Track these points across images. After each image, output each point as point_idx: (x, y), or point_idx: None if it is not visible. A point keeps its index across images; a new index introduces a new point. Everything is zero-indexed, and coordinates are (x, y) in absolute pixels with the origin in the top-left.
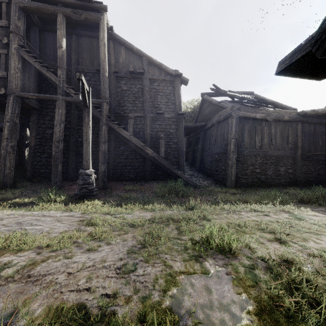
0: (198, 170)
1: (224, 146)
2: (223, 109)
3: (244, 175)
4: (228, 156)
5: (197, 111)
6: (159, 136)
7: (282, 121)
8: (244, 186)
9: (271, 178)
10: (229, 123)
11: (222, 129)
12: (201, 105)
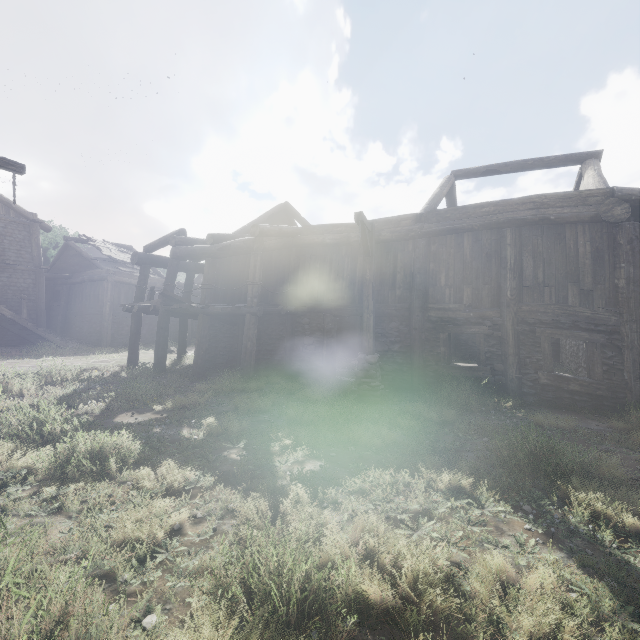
0: (62, 334)
1: (99, 307)
2: (98, 268)
3: (120, 335)
4: (104, 318)
5: (50, 246)
6: (7, 292)
7: (156, 288)
8: (120, 345)
9: (145, 337)
10: (105, 286)
11: (97, 289)
12: (65, 250)
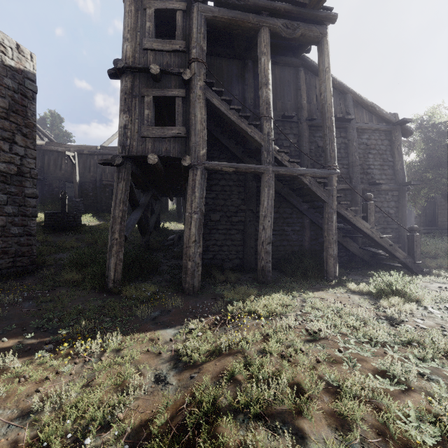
0: None
1: None
2: None
3: None
4: None
5: None
6: None
7: None
8: None
9: None
10: None
11: None
12: None
